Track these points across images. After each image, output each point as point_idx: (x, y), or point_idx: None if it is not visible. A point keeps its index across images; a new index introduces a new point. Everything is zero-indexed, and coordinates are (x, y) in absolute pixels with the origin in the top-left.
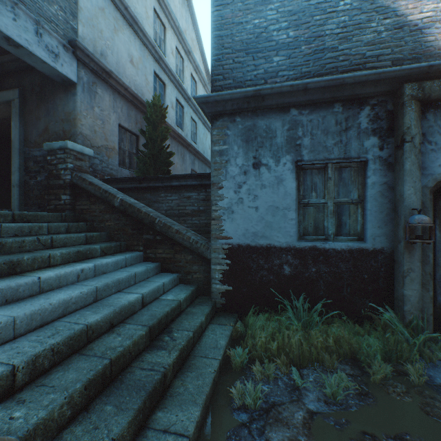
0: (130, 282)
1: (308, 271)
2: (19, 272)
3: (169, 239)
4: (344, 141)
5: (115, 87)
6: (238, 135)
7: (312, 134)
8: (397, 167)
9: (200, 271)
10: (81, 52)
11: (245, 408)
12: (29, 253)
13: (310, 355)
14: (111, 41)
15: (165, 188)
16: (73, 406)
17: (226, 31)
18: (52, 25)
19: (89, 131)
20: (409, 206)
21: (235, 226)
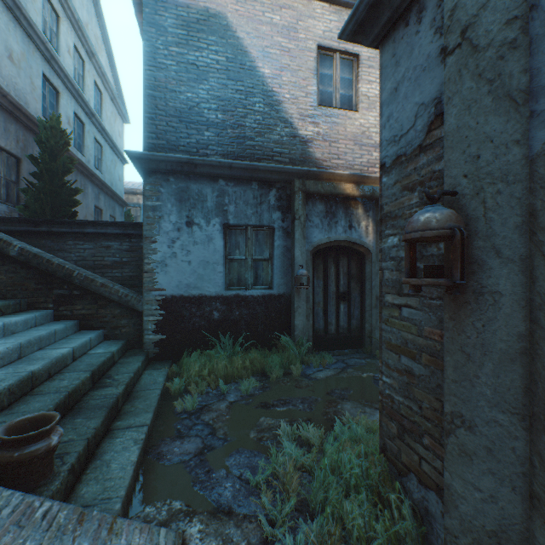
0: (51, 339)
1: (233, 315)
2: None
3: (91, 293)
4: (260, 212)
5: None
6: (172, 194)
7: (236, 203)
8: (292, 236)
9: (130, 324)
10: None
11: (186, 411)
12: None
13: (233, 374)
14: None
15: (74, 234)
16: None
17: (160, 93)
18: None
19: None
20: (298, 263)
21: (169, 278)
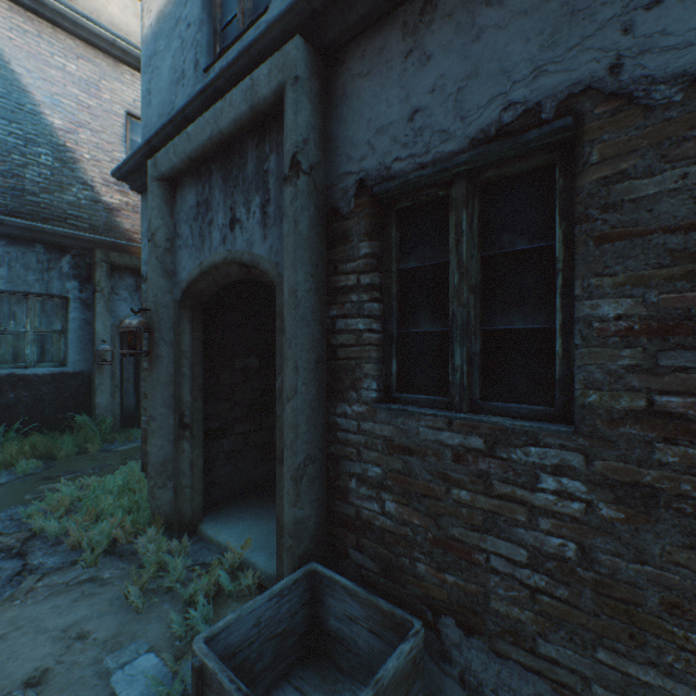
0: None
1: (6, 398)
2: None
3: None
4: (48, 279)
5: None
6: None
7: (11, 266)
8: (94, 308)
9: None
10: None
11: None
12: None
13: (5, 460)
14: None
15: None
16: None
17: None
18: None
19: None
20: (101, 338)
21: None
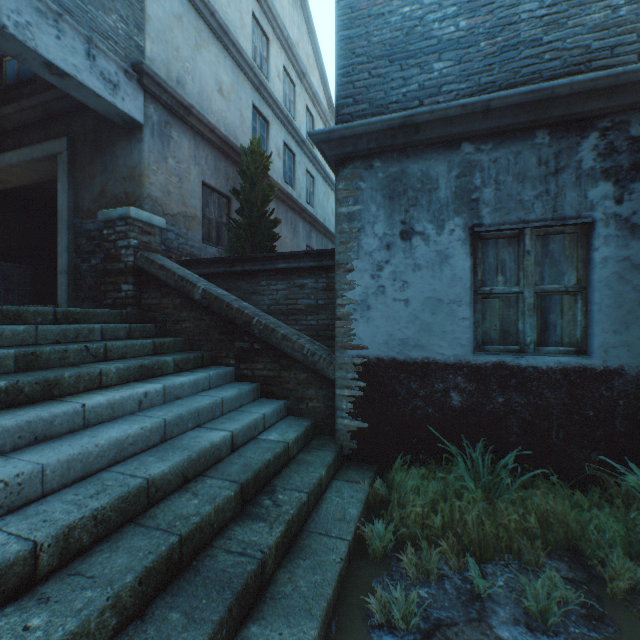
0: (215, 412)
1: (491, 402)
2: (58, 396)
3: (272, 348)
4: (553, 191)
5: (197, 129)
6: (377, 188)
7: (498, 182)
8: None
9: (318, 397)
10: (149, 80)
11: (391, 626)
12: (73, 367)
13: (497, 541)
14: (191, 63)
15: (267, 273)
16: (120, 610)
17: (358, 29)
18: (109, 43)
19: (161, 193)
20: None
21: (372, 329)
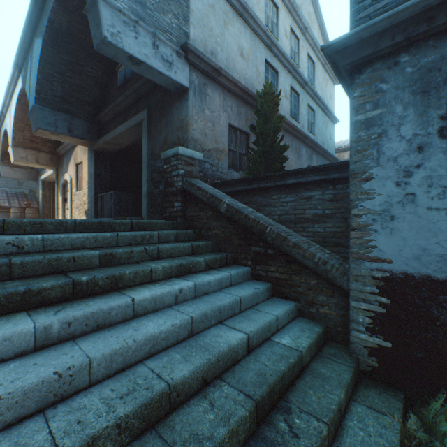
0: (234, 309)
1: None
2: (121, 287)
3: (283, 254)
4: None
5: (224, 85)
6: (404, 85)
7: None
8: None
9: (329, 304)
10: (192, 55)
11: None
12: (134, 265)
13: None
14: (220, 37)
15: (277, 188)
16: None
17: None
18: (166, 34)
19: (200, 135)
20: None
21: (397, 241)
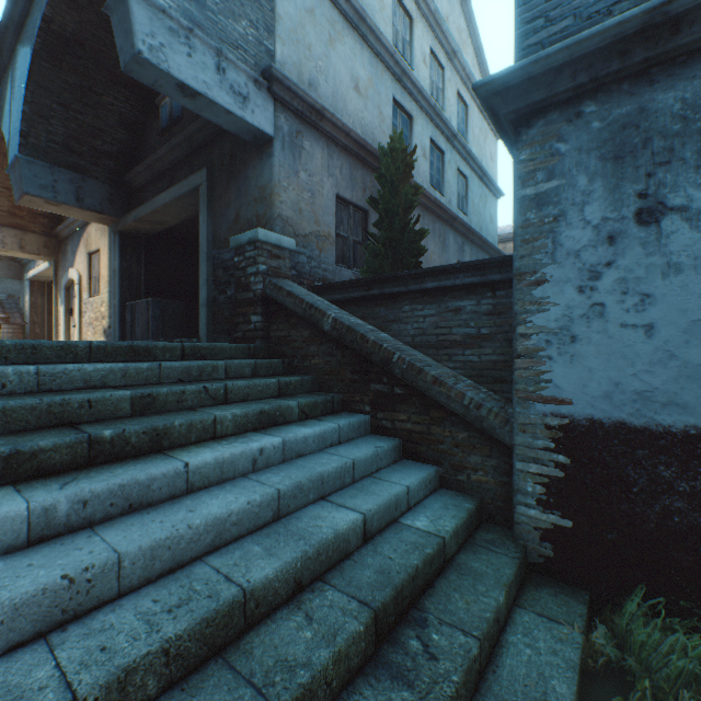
0: (343, 478)
1: None
2: (167, 447)
3: (418, 394)
4: None
5: (330, 135)
6: (590, 147)
7: None
8: None
9: (485, 467)
10: (279, 86)
11: None
12: (188, 412)
13: None
14: (324, 61)
15: (410, 295)
16: None
17: None
18: (238, 52)
19: (292, 212)
20: None
21: (580, 373)
